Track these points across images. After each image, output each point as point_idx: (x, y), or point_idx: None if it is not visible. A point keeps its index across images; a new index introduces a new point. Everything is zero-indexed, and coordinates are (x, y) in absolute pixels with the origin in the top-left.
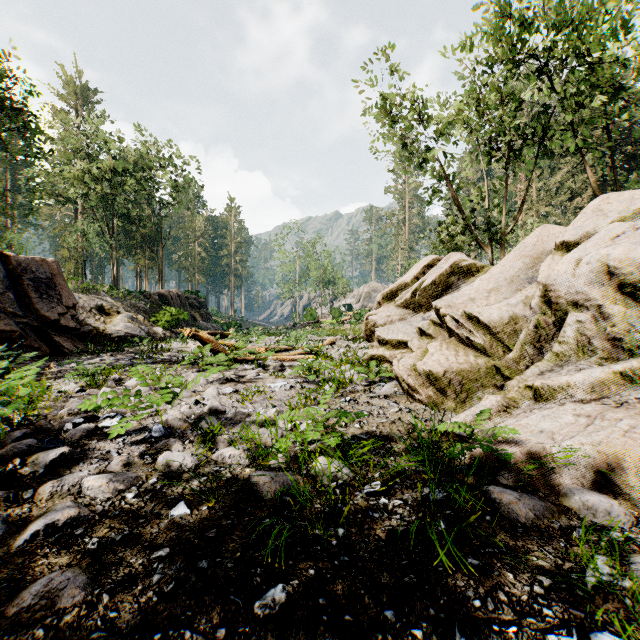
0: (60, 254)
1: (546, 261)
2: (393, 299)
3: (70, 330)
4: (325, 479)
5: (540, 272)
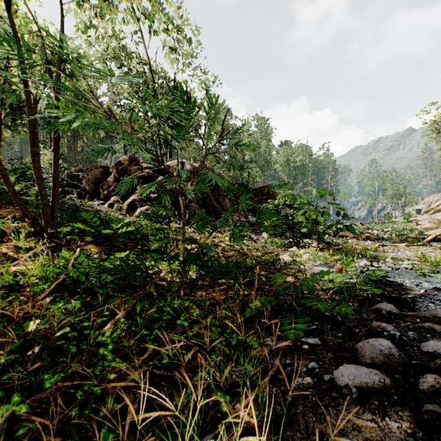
0: None
1: None
2: (427, 213)
3: None
4: None
5: None
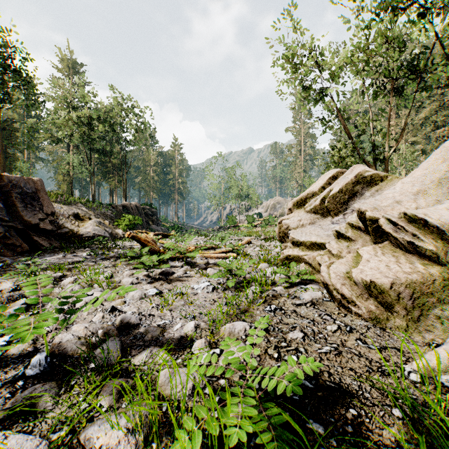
0: (57, 178)
1: None
2: (302, 206)
3: (47, 232)
4: None
5: None
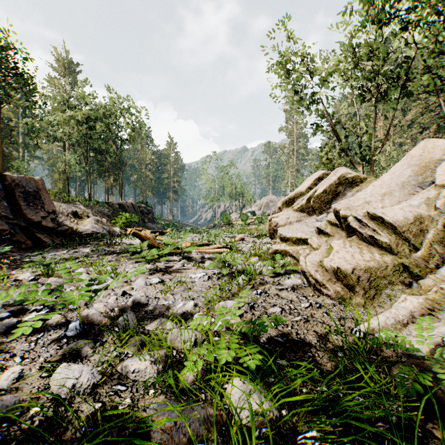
0: (53, 177)
1: (440, 167)
2: (291, 205)
3: (49, 229)
4: (243, 416)
5: (436, 176)
